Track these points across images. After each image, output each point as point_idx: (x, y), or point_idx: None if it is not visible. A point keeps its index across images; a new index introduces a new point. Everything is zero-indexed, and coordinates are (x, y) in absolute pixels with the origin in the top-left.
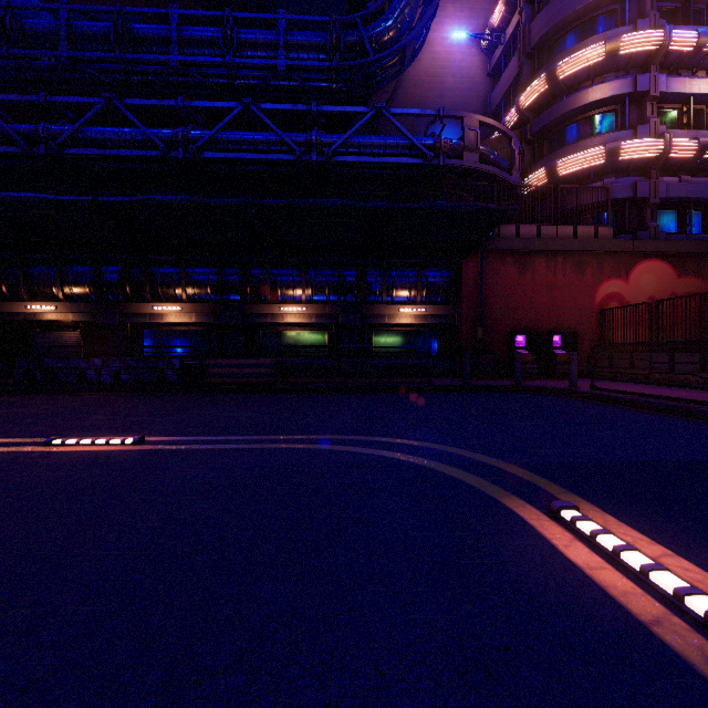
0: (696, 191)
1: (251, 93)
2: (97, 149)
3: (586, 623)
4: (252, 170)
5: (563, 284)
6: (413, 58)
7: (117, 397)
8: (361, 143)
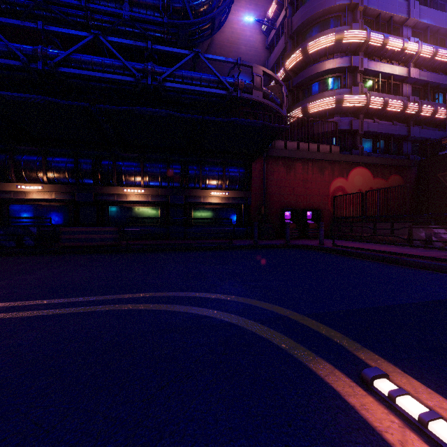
0: (382, 129)
1: (103, 33)
2: None
3: None
4: (102, 87)
5: (312, 180)
6: (219, 26)
7: None
8: (184, 75)
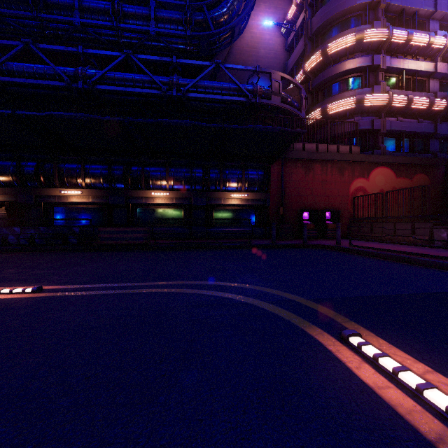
0: (406, 127)
1: (132, 48)
2: (18, 78)
3: (389, 446)
4: (132, 100)
5: (331, 181)
6: (239, 34)
7: (30, 255)
8: (206, 85)
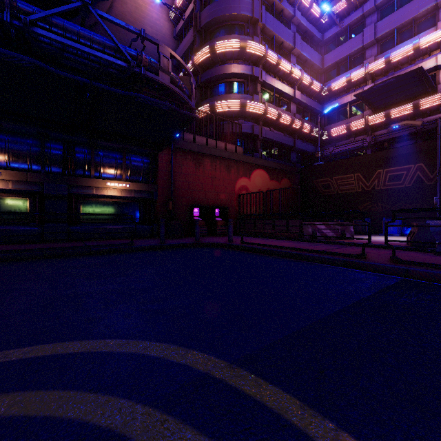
0: (276, 137)
1: None
2: None
3: None
4: None
5: (220, 177)
6: None
7: None
8: (66, 26)
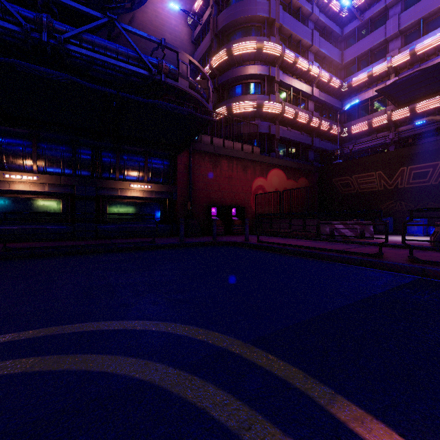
0: (293, 136)
1: None
2: None
3: None
4: None
5: (237, 178)
6: (141, 3)
7: None
8: (95, 41)
